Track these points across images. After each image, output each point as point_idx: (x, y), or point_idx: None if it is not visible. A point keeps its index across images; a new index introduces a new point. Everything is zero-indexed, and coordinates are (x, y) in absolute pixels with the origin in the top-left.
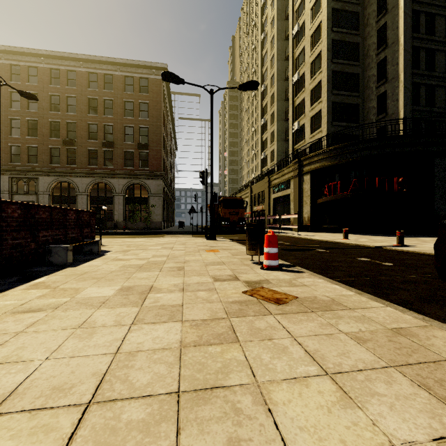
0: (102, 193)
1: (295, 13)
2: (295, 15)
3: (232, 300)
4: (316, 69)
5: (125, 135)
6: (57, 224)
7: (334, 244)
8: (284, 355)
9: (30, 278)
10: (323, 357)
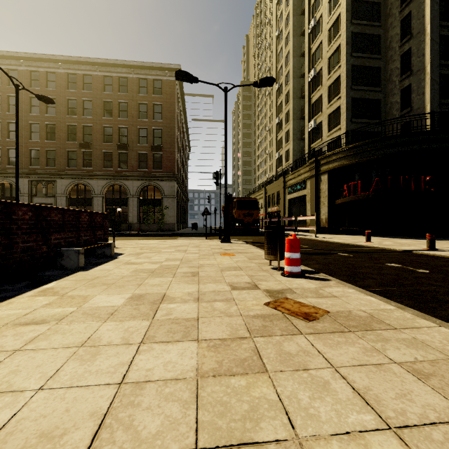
0: (117, 195)
1: (311, 7)
2: (312, 9)
3: (253, 313)
4: (333, 64)
5: (139, 137)
6: (69, 226)
7: (357, 247)
8: (327, 394)
9: (39, 283)
10: (377, 399)
